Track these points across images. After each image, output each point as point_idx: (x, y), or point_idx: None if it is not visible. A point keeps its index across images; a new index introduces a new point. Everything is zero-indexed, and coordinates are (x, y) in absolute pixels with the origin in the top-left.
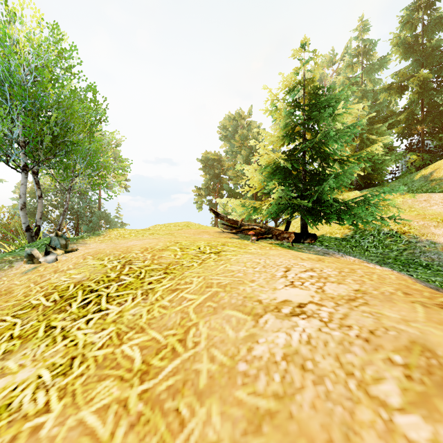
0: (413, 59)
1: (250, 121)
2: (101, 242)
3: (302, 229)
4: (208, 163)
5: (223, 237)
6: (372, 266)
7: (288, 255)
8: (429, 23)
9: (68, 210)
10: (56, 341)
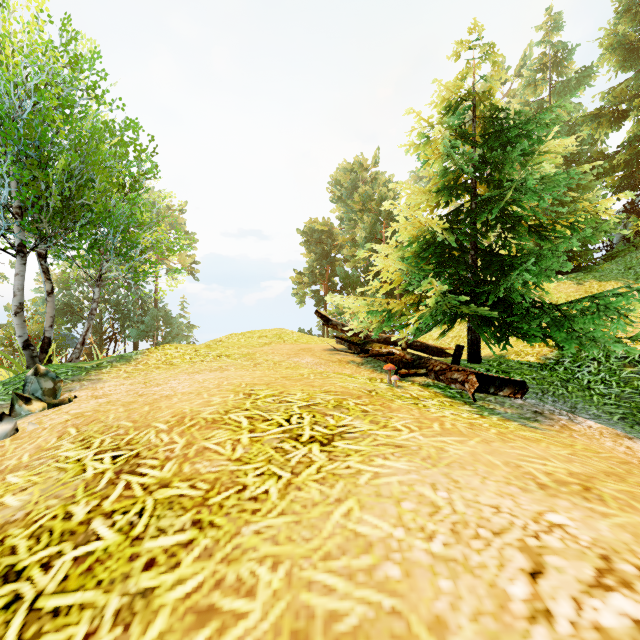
0: (637, 68)
1: (377, 173)
2: (127, 377)
3: (470, 348)
4: (314, 236)
5: (336, 360)
6: None
7: (495, 461)
8: None
9: (112, 306)
10: None
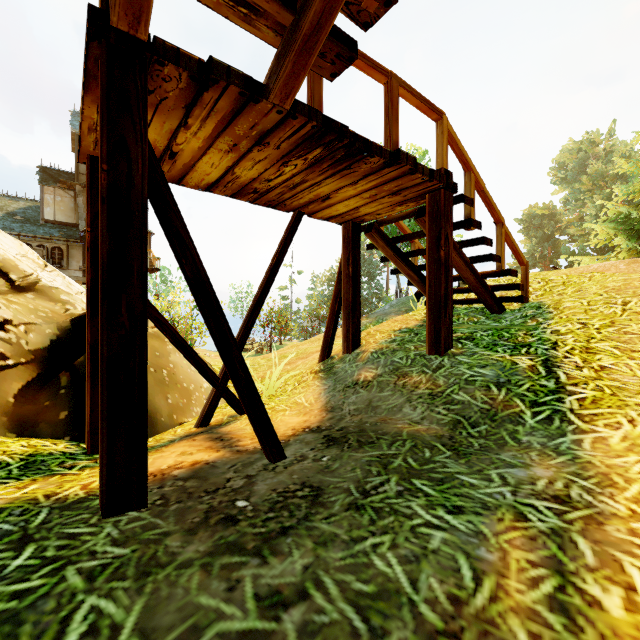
0: None
1: (612, 145)
2: None
3: None
4: (533, 221)
5: None
6: None
7: None
8: None
9: None
10: None
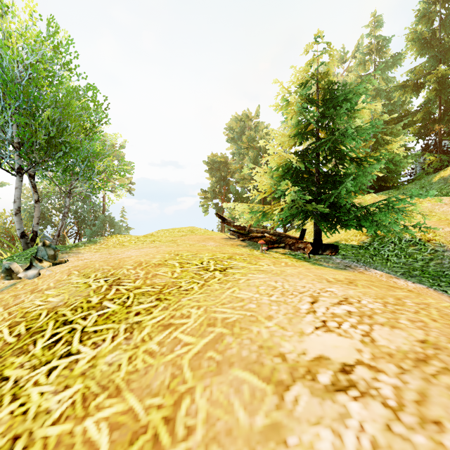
0: (430, 55)
1: (258, 122)
2: (96, 251)
3: (315, 236)
4: (214, 165)
5: (229, 244)
6: (403, 283)
7: (309, 274)
8: (447, 17)
9: (72, 213)
10: (2, 404)
